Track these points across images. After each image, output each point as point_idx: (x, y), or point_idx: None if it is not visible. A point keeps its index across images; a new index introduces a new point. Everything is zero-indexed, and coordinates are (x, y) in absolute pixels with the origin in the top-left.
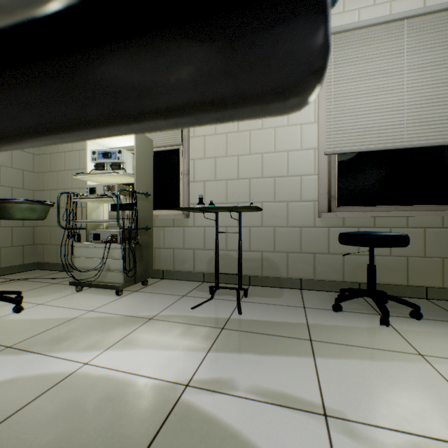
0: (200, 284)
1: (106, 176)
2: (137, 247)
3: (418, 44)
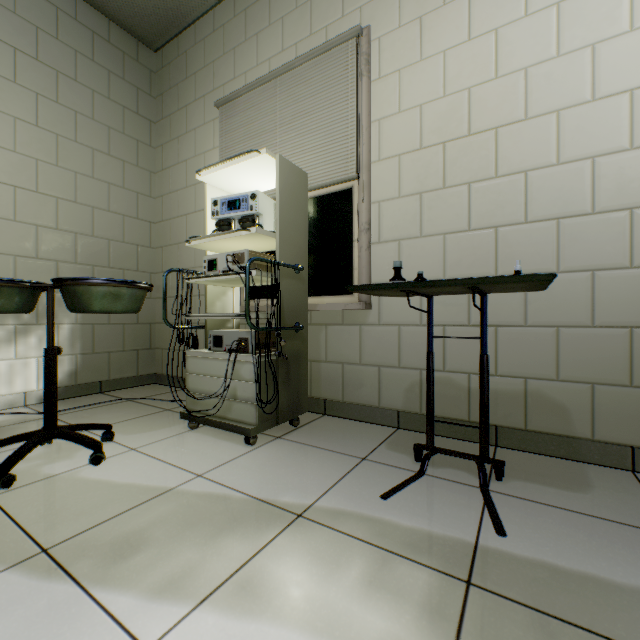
0: (392, 433)
1: (230, 238)
2: (280, 360)
3: None
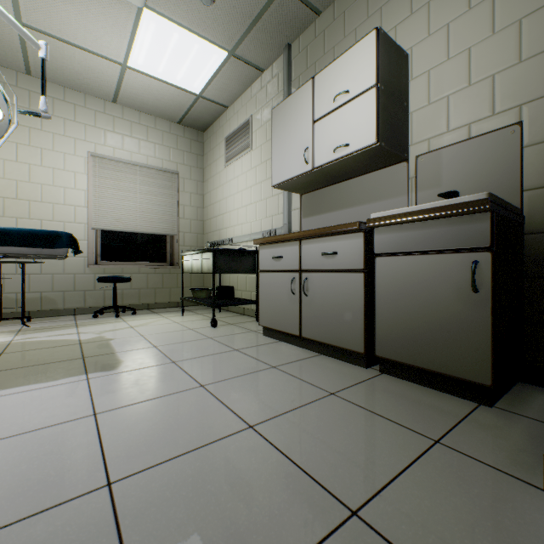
0: None
1: None
2: None
3: (144, 181)
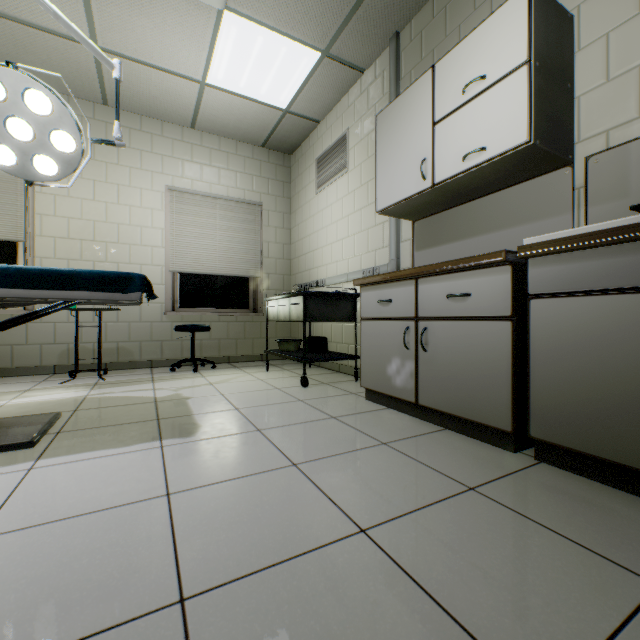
0: (53, 375)
1: None
2: None
3: (225, 215)
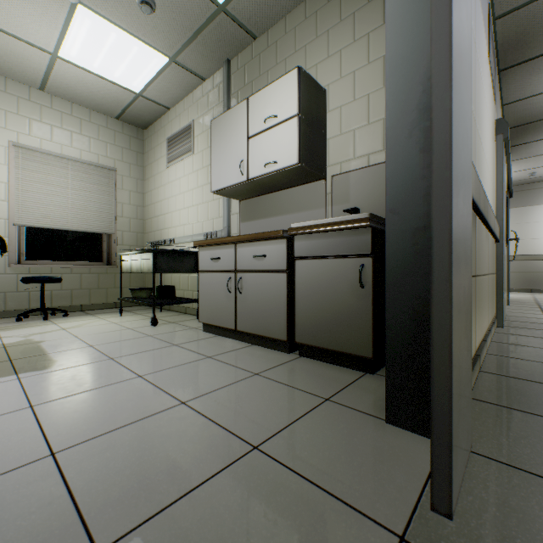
0: None
1: None
2: None
3: (77, 176)
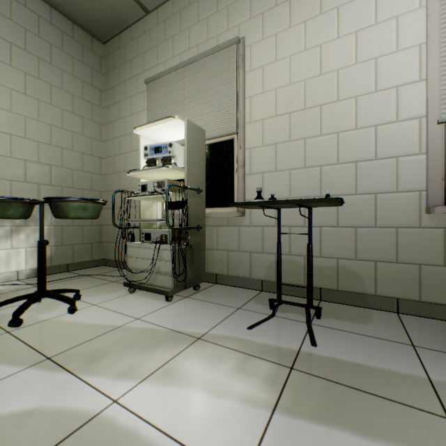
0: (257, 294)
1: (156, 171)
2: (188, 248)
3: None
